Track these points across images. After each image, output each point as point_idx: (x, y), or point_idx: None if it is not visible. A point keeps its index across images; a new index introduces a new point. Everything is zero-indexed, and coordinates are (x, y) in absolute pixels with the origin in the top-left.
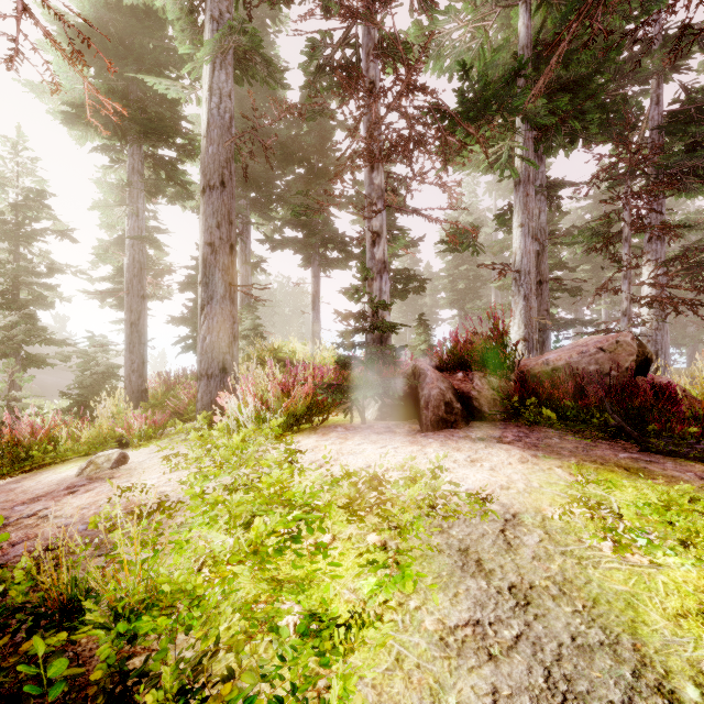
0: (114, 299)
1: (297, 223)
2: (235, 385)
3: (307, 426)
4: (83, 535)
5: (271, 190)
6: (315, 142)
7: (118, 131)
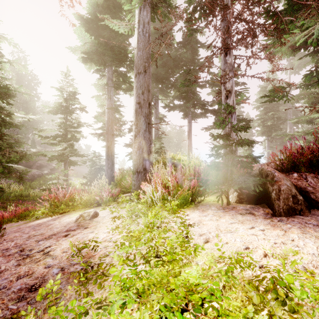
0: (103, 137)
1: (180, 97)
2: (151, 177)
3: (192, 205)
4: (53, 279)
5: (168, 83)
6: (189, 56)
7: (103, 62)
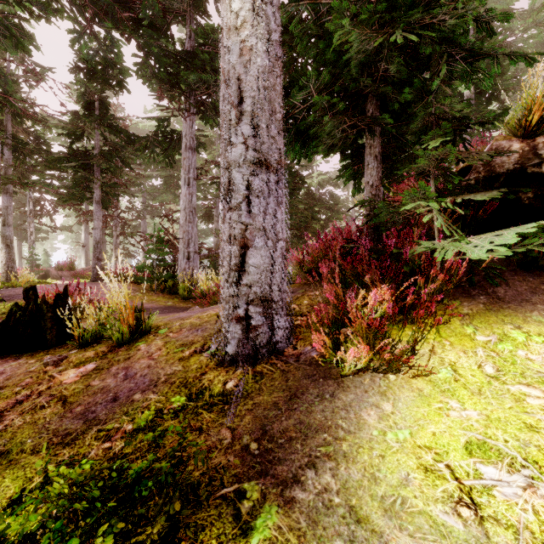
0: None
1: None
2: None
3: None
4: None
5: None
6: None
7: None
